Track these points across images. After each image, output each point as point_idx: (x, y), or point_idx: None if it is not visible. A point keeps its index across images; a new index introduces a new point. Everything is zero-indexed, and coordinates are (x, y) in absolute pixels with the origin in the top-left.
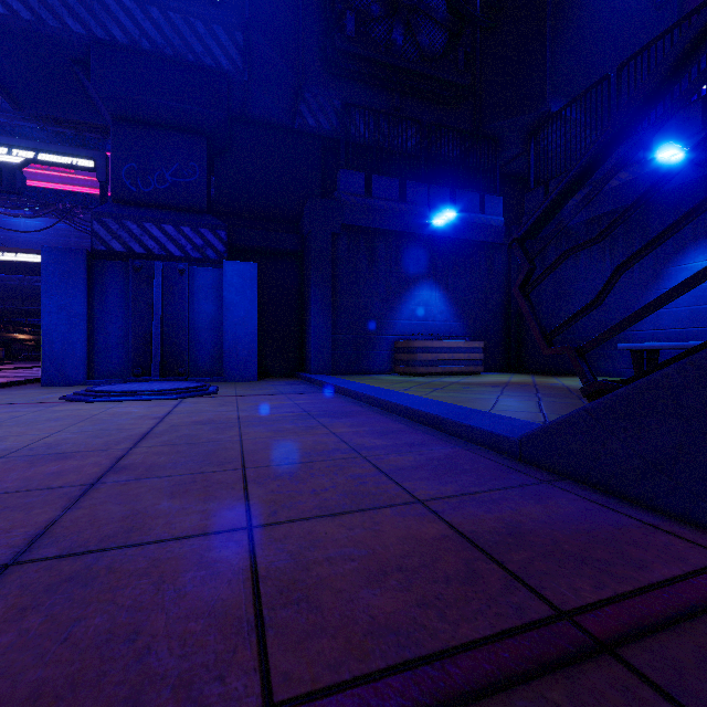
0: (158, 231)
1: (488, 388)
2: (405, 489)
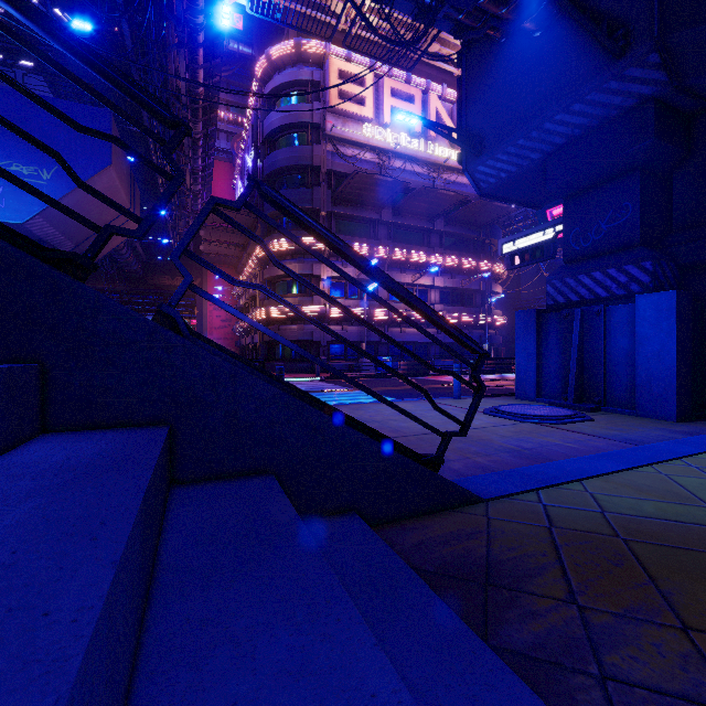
0: (588, 279)
1: None
2: None
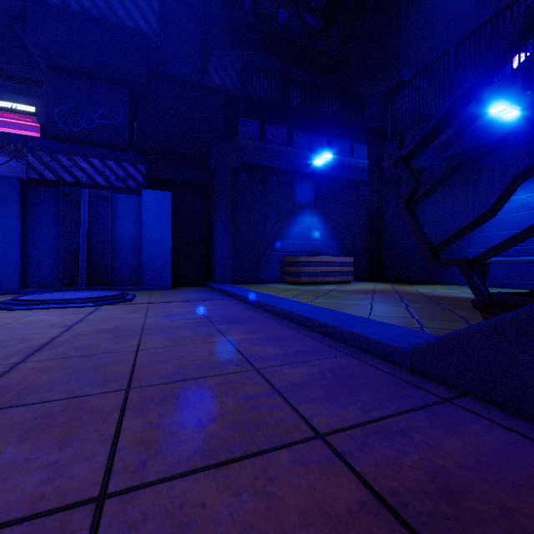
0: (86, 164)
1: (361, 295)
2: (303, 416)
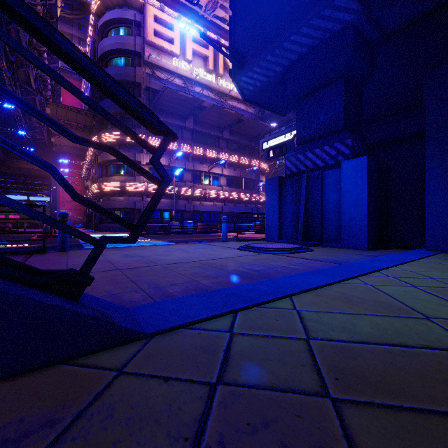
0: (311, 154)
1: None
2: None
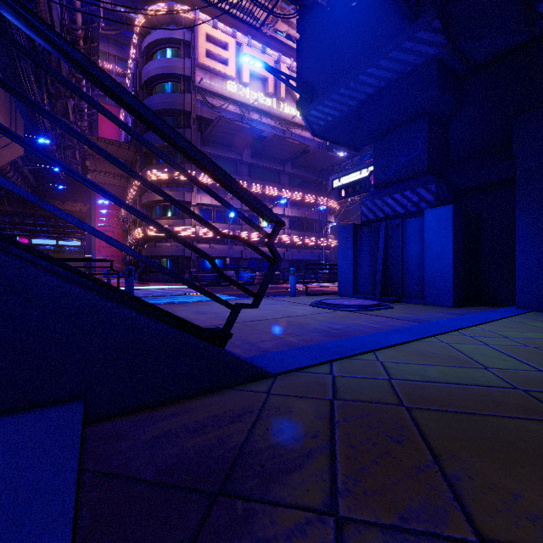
0: (391, 200)
1: None
2: None
